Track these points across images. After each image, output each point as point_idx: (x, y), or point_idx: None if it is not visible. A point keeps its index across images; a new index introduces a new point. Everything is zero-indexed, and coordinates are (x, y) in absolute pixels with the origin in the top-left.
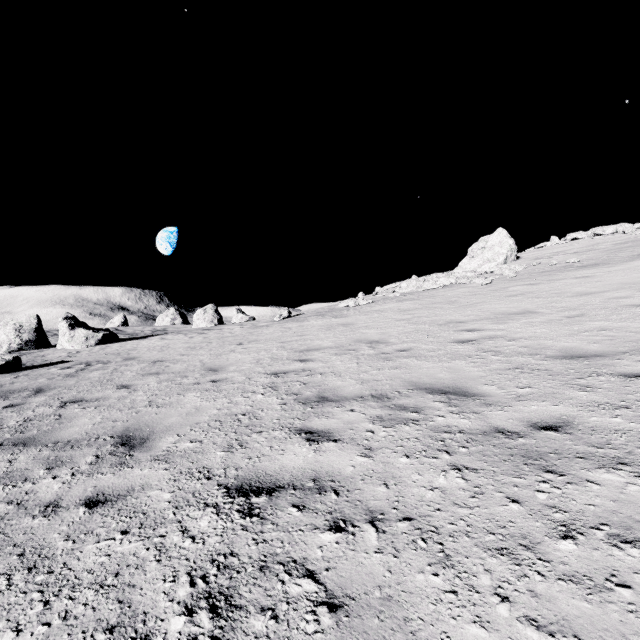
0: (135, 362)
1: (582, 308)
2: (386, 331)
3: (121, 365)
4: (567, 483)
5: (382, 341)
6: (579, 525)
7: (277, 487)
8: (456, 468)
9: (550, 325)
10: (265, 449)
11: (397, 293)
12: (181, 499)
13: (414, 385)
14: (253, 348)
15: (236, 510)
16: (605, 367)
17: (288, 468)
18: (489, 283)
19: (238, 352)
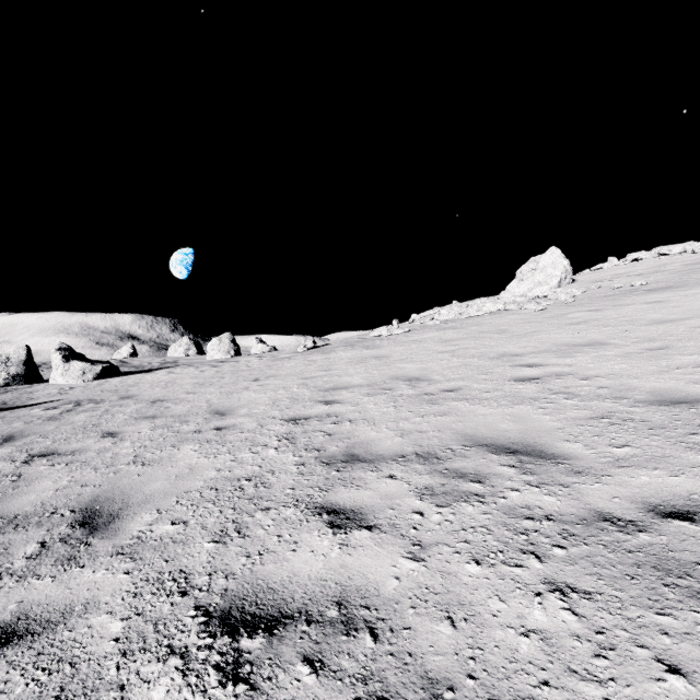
0: (132, 402)
1: (664, 339)
2: (427, 366)
3: (115, 405)
4: None
5: (423, 378)
6: None
7: (282, 616)
8: (556, 589)
9: (629, 359)
10: (271, 540)
11: (437, 320)
12: (135, 635)
13: (470, 439)
14: (270, 385)
15: (214, 665)
16: None
17: (301, 578)
18: (543, 309)
19: (252, 390)
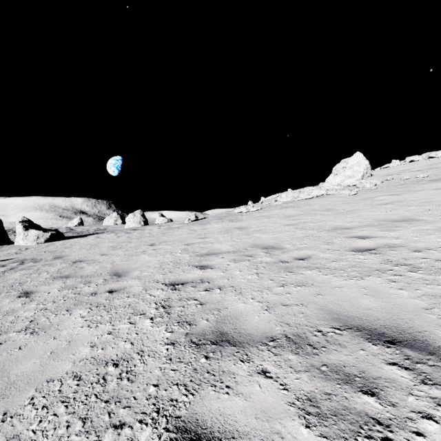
0: (59, 261)
1: None
2: (278, 236)
3: (46, 264)
4: None
5: (277, 247)
6: None
7: None
8: None
9: None
10: None
11: (279, 202)
12: None
13: (338, 319)
14: (161, 250)
15: None
16: None
17: None
18: (355, 194)
19: (147, 253)
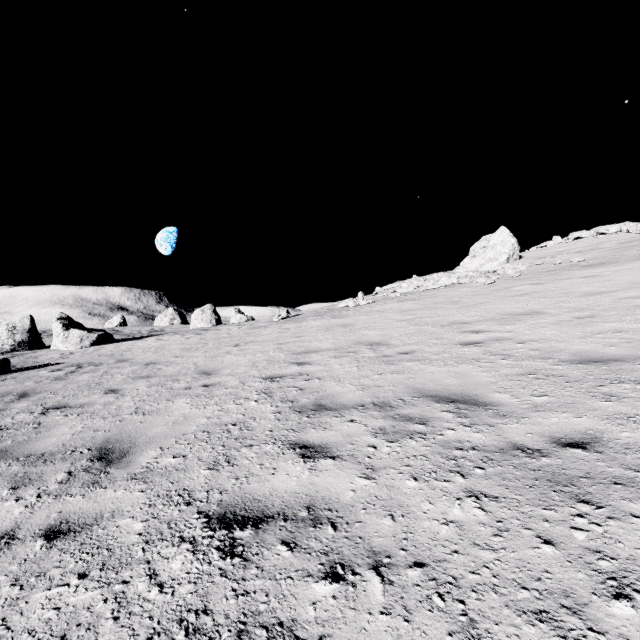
0: (127, 364)
1: (592, 308)
2: (387, 332)
3: (113, 367)
4: (608, 518)
5: (383, 343)
6: (633, 578)
7: (265, 517)
8: (473, 495)
9: (560, 326)
10: (255, 467)
11: (398, 293)
12: (154, 531)
13: (419, 392)
14: (249, 350)
15: (216, 547)
16: (627, 373)
17: (279, 492)
18: (492, 283)
19: (234, 354)
